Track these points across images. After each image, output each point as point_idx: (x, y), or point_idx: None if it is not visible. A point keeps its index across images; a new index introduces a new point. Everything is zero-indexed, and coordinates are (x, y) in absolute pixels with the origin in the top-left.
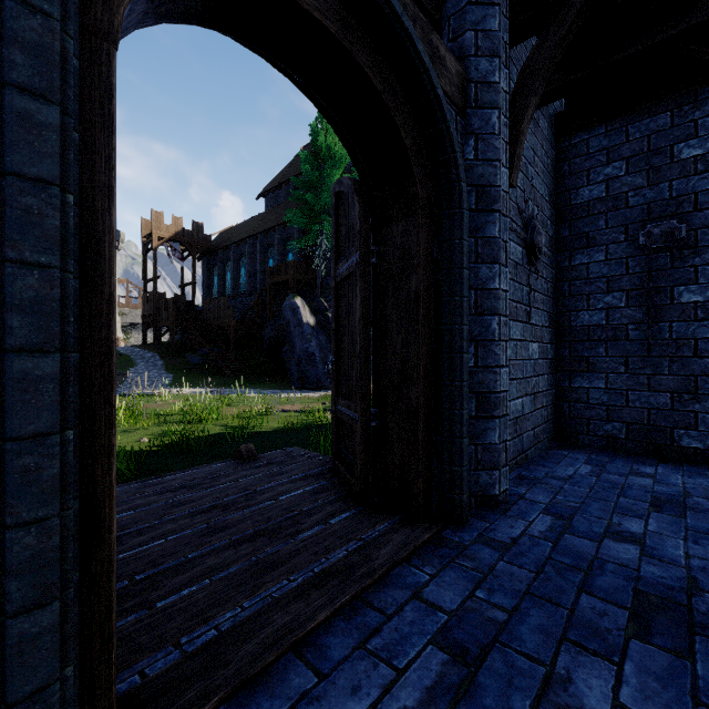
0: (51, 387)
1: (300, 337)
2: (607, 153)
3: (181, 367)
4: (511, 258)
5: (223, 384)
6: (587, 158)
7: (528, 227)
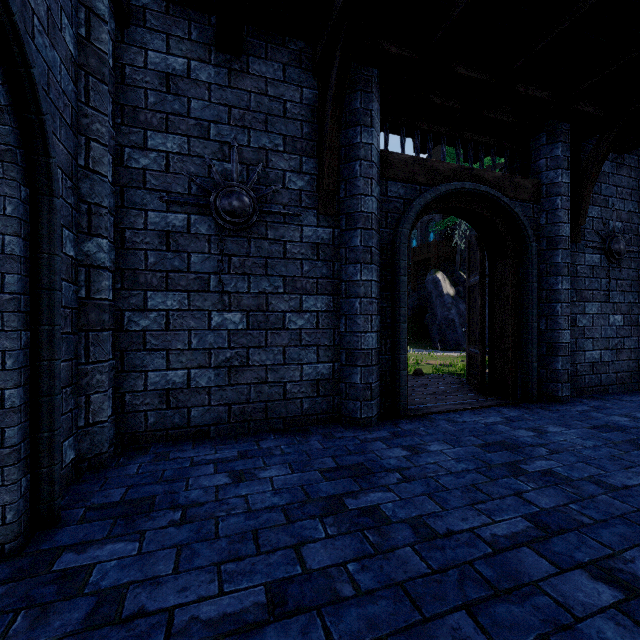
0: (405, 330)
1: (441, 306)
2: None
3: None
4: (586, 264)
5: None
6: None
7: (606, 240)
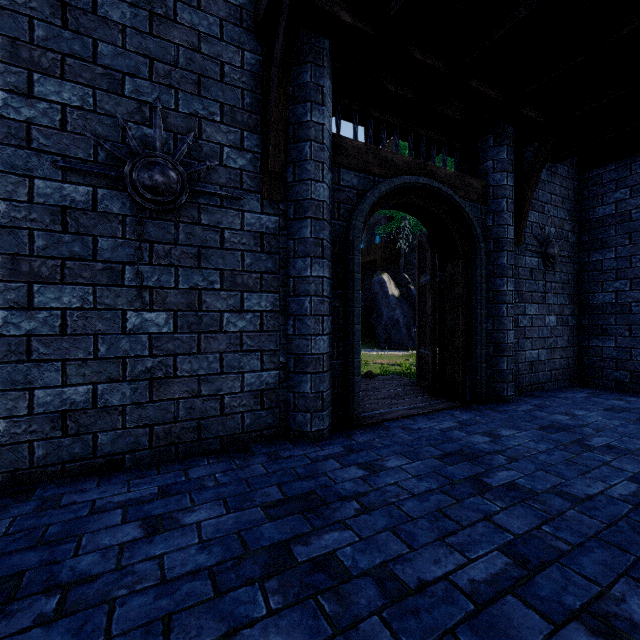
0: (359, 332)
1: (387, 306)
2: (616, 183)
3: None
4: (526, 267)
5: None
6: (601, 187)
7: (543, 245)
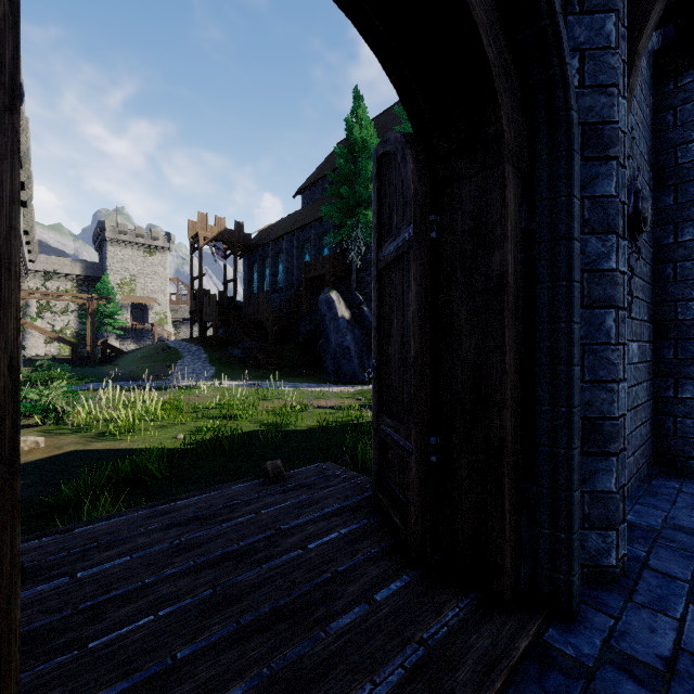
0: None
1: (336, 331)
2: None
3: (223, 360)
4: None
5: (261, 377)
6: None
7: (631, 191)
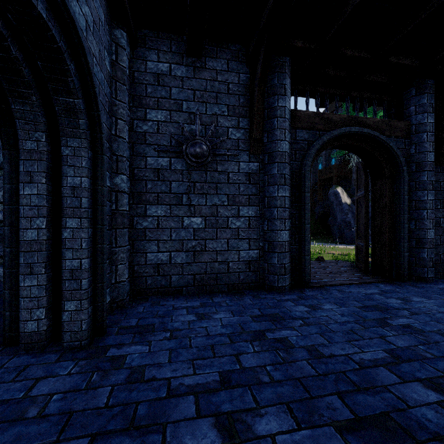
0: (308, 229)
1: (340, 211)
2: None
3: None
4: None
5: None
6: None
7: None
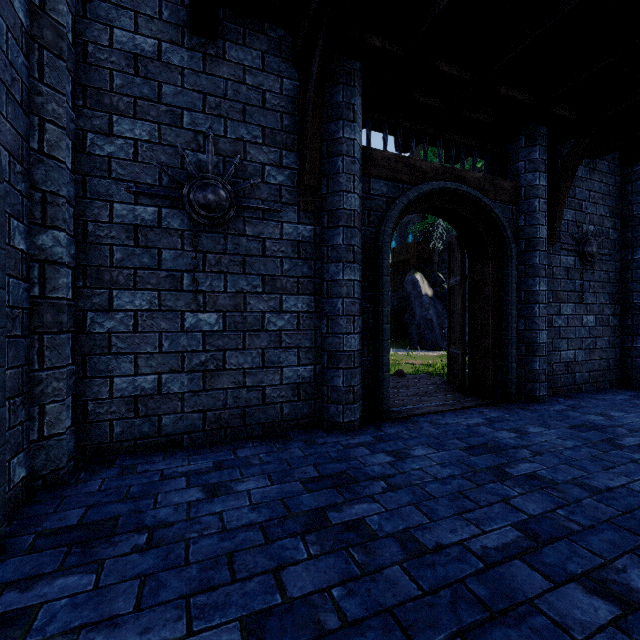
0: (388, 331)
1: (420, 306)
2: None
3: None
4: (561, 266)
5: None
6: None
7: (580, 243)
